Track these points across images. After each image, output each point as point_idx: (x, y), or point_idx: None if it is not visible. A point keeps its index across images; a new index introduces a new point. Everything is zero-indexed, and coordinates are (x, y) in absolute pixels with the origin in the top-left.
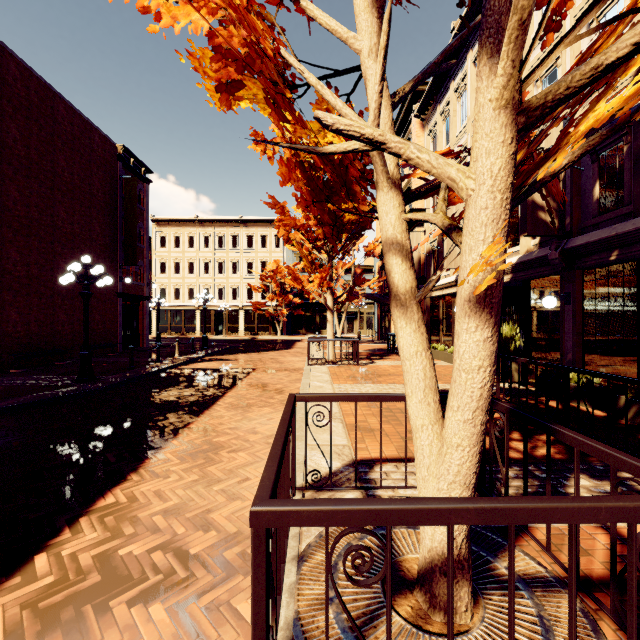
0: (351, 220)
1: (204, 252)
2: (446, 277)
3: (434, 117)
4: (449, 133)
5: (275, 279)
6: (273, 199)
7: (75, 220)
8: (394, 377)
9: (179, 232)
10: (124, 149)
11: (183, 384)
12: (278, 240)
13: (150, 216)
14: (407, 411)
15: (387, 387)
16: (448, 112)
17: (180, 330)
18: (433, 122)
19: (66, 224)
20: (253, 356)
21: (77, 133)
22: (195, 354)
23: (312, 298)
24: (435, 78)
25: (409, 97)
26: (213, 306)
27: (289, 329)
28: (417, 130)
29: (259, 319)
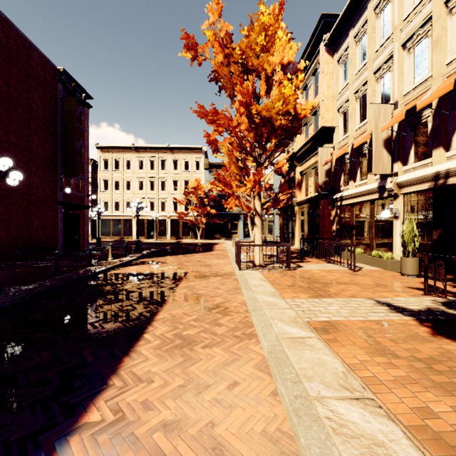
0: (282, 125)
1: (139, 173)
2: (360, 186)
3: (345, 42)
4: (364, 52)
5: (196, 194)
6: (202, 109)
7: (11, 130)
8: (342, 286)
9: (119, 157)
10: (64, 72)
11: (106, 297)
12: (198, 164)
13: (95, 144)
14: (454, 366)
15: (356, 304)
16: (364, 32)
17: (119, 235)
18: (344, 47)
19: (1, 132)
20: (181, 258)
21: (14, 47)
22: (128, 257)
23: (229, 208)
24: (352, 0)
25: (318, 30)
26: (146, 216)
27: (207, 234)
28: (326, 58)
29: (183, 226)
